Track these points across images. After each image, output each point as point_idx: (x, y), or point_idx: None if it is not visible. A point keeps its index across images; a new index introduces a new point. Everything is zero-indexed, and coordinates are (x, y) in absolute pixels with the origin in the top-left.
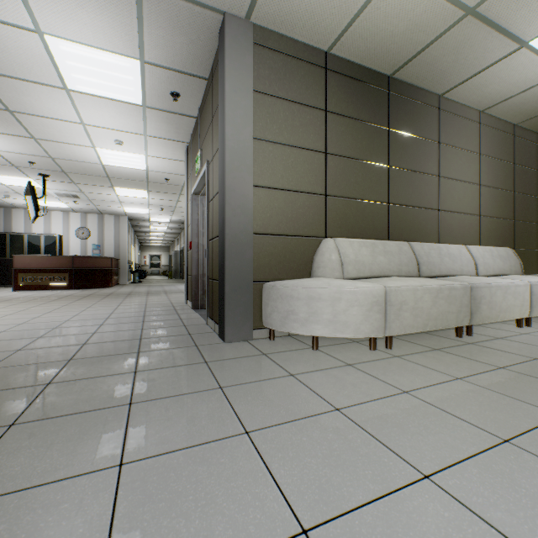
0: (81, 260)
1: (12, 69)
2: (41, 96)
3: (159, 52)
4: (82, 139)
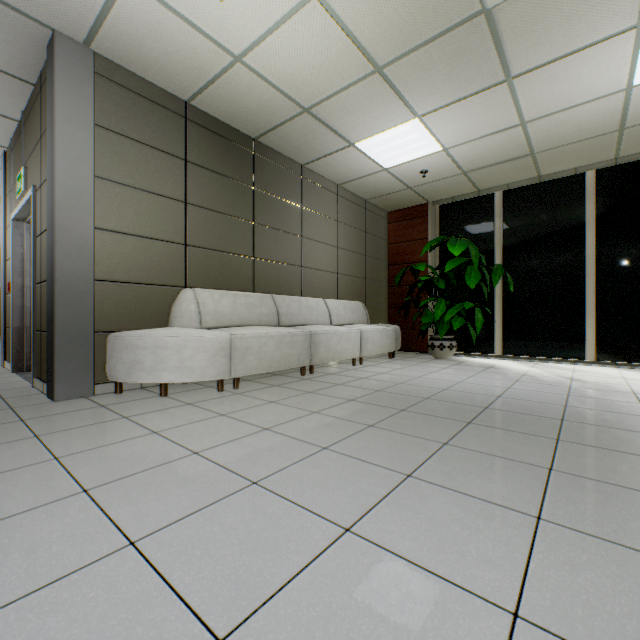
0: None
1: None
2: None
3: None
4: None
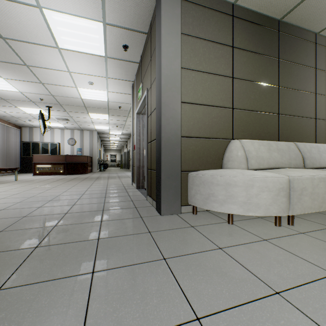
0: (70, 157)
1: (25, 36)
2: (44, 54)
3: (115, 15)
4: (69, 82)
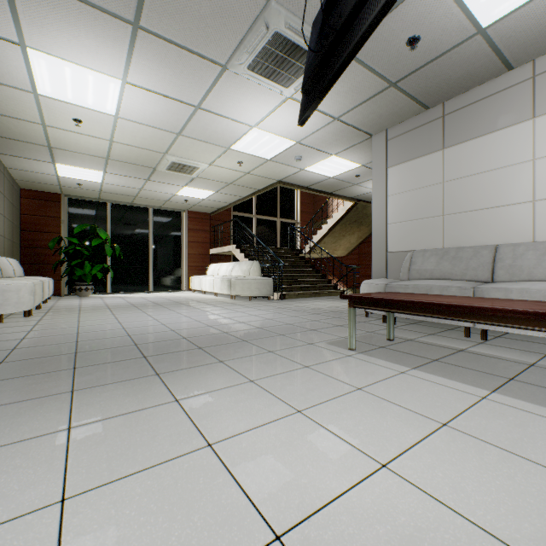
0: None
1: None
2: None
3: None
4: None
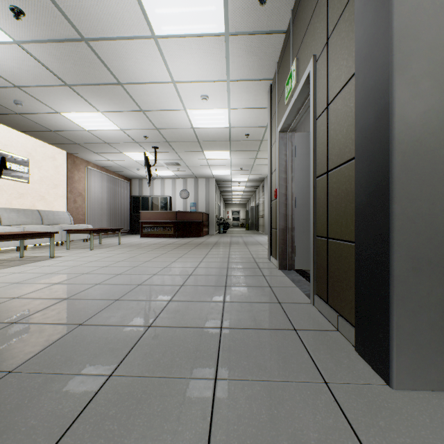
0: (181, 214)
1: (109, 26)
2: (137, 56)
3: None
4: (175, 103)
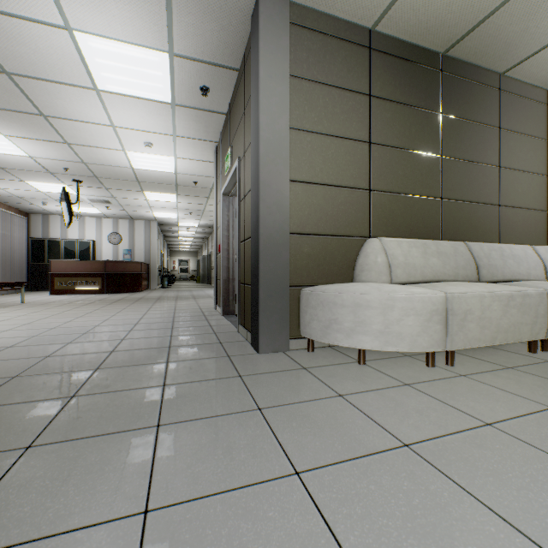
0: (112, 264)
1: (44, 71)
2: (73, 98)
3: (188, 42)
4: (113, 143)
